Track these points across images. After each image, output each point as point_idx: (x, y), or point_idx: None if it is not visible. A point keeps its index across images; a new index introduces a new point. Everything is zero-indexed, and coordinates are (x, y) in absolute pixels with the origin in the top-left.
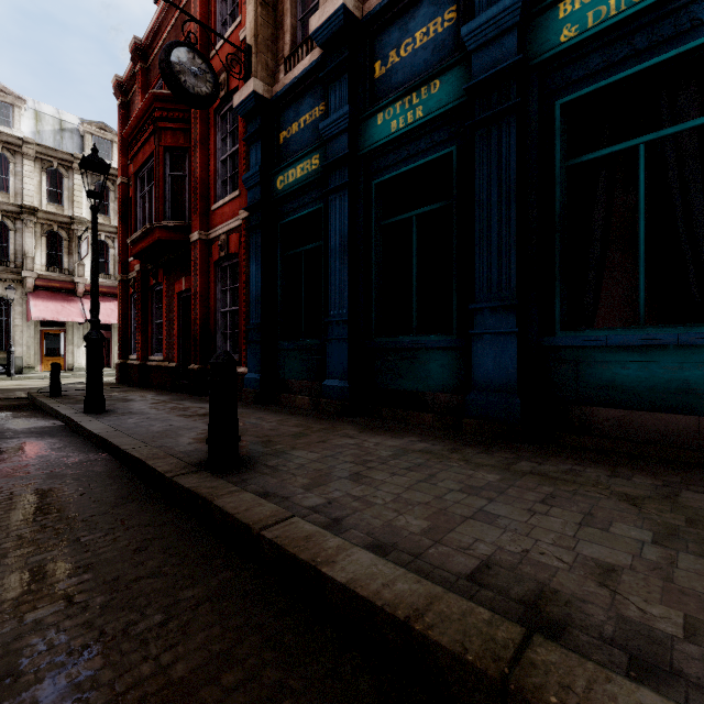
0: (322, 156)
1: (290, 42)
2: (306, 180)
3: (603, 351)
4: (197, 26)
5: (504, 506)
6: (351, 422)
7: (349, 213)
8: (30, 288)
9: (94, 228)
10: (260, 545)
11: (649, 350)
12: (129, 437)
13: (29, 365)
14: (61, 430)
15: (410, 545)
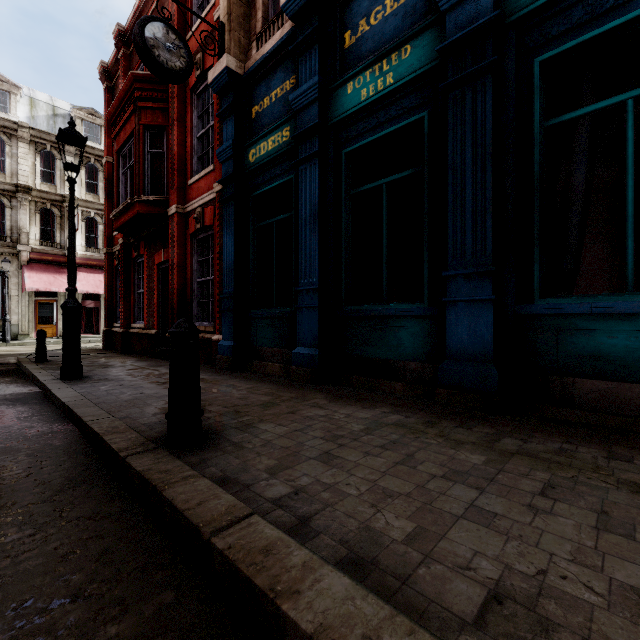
0: (293, 128)
1: (262, 19)
2: (277, 152)
3: (587, 319)
4: (174, 10)
5: (498, 500)
6: (321, 391)
7: (319, 183)
8: (24, 261)
9: (70, 199)
10: (210, 554)
11: (639, 318)
12: (95, 406)
13: (24, 332)
14: (35, 397)
15: (394, 560)
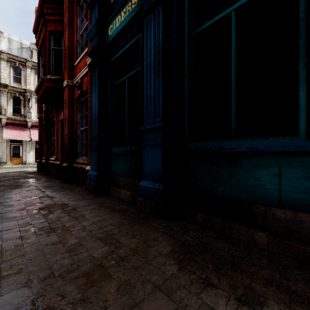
0: None
1: None
2: (127, 19)
3: None
4: None
5: None
6: (165, 233)
7: (162, 27)
8: (4, 124)
9: None
10: None
11: None
12: None
13: (4, 161)
14: None
15: None
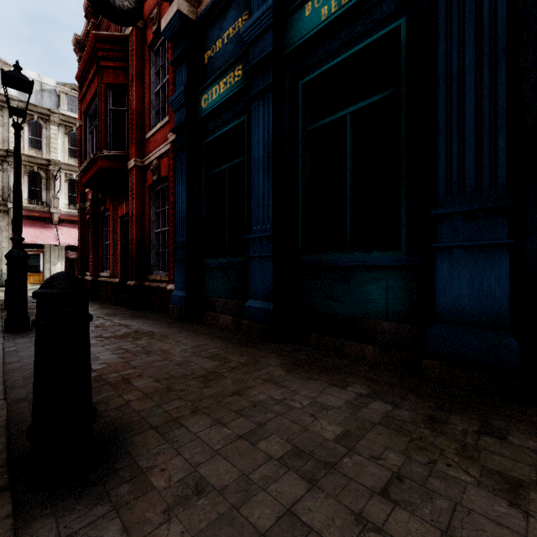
0: (245, 66)
1: None
2: (229, 94)
3: None
4: None
5: None
6: (275, 352)
7: (273, 119)
8: None
9: (16, 145)
10: None
11: None
12: None
13: None
14: None
15: None
